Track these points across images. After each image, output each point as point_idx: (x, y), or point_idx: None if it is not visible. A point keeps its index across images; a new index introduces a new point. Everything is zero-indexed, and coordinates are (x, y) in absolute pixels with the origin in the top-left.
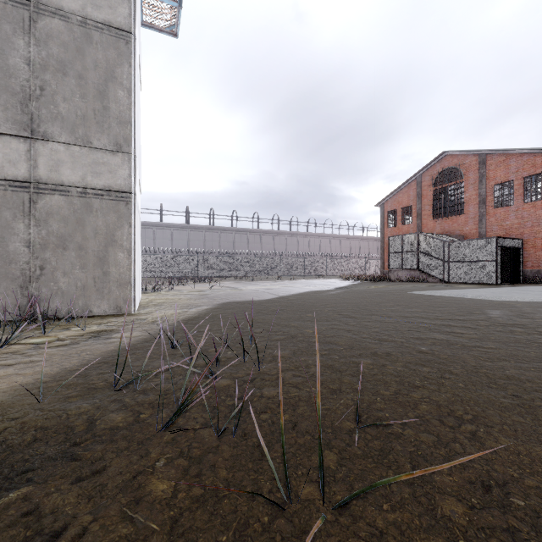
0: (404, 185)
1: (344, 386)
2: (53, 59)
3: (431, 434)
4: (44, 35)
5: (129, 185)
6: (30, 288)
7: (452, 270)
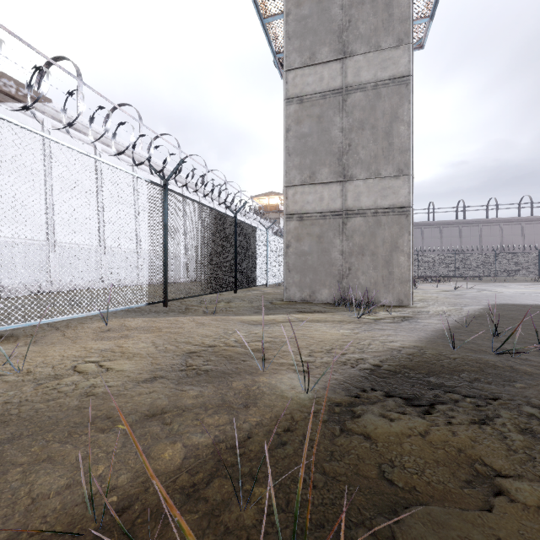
0: None
1: None
2: (356, 122)
3: None
4: (350, 107)
5: (408, 201)
6: (342, 282)
7: None
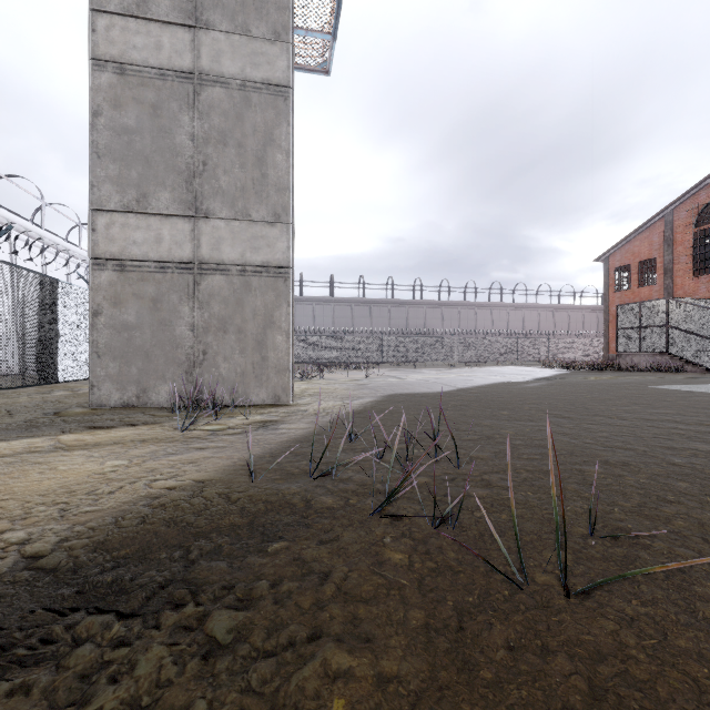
0: (643, 227)
1: (568, 493)
2: (215, 131)
3: (690, 549)
4: (206, 106)
5: (287, 260)
6: (194, 374)
7: None
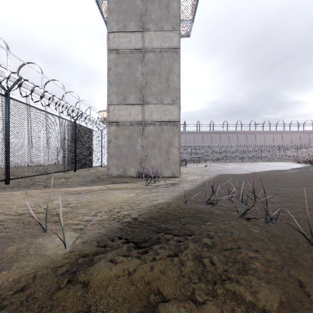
0: None
1: None
2: (150, 70)
3: None
4: (147, 61)
5: (177, 118)
6: (142, 164)
7: None
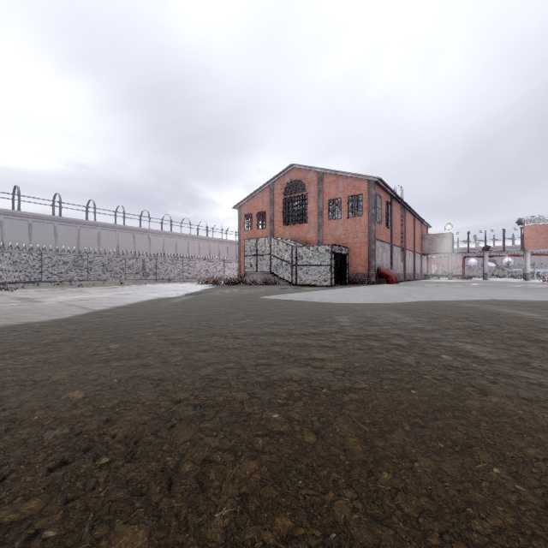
0: (259, 190)
1: None
2: None
3: None
4: None
5: None
6: None
7: (299, 273)
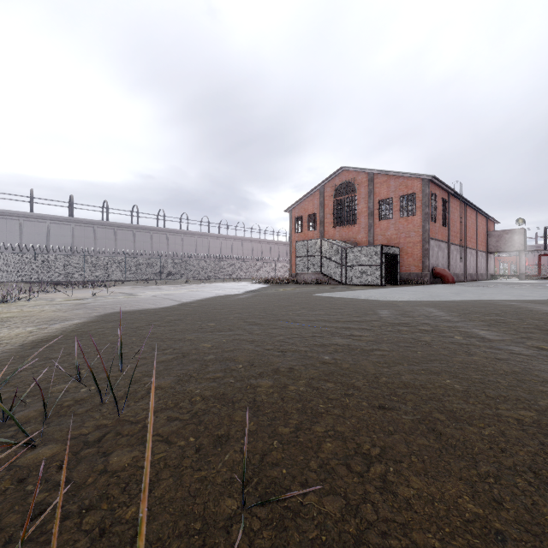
0: (309, 193)
1: (233, 428)
2: None
3: (338, 496)
4: None
5: None
6: None
7: (349, 273)
